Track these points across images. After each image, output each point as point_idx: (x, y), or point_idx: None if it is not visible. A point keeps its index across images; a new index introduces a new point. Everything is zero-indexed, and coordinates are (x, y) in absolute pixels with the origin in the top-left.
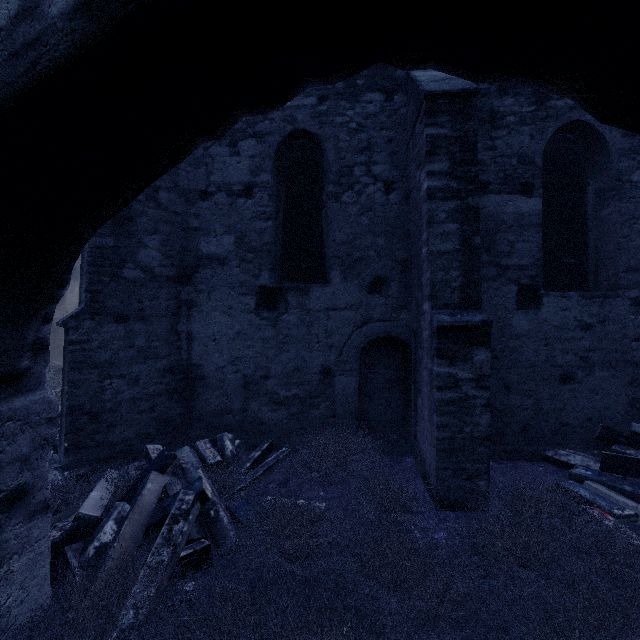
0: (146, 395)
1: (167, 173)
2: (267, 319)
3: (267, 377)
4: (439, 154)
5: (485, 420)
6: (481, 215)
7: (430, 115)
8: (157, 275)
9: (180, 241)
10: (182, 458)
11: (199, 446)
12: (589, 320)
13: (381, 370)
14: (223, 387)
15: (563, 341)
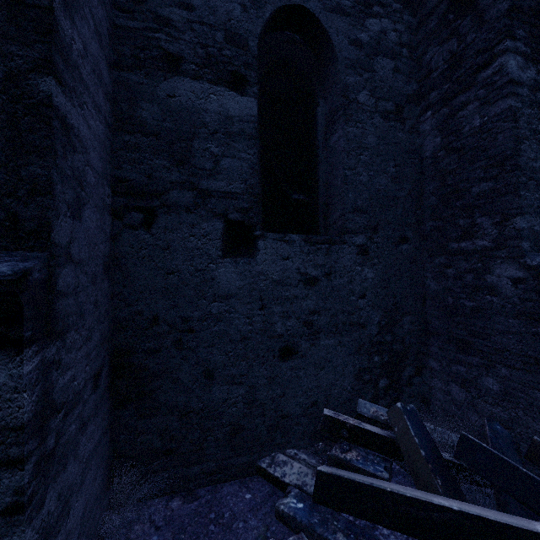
0: None
1: None
2: None
3: None
4: None
5: None
6: (169, 106)
7: None
8: None
9: None
10: None
11: None
12: (314, 272)
13: None
14: None
15: (284, 301)
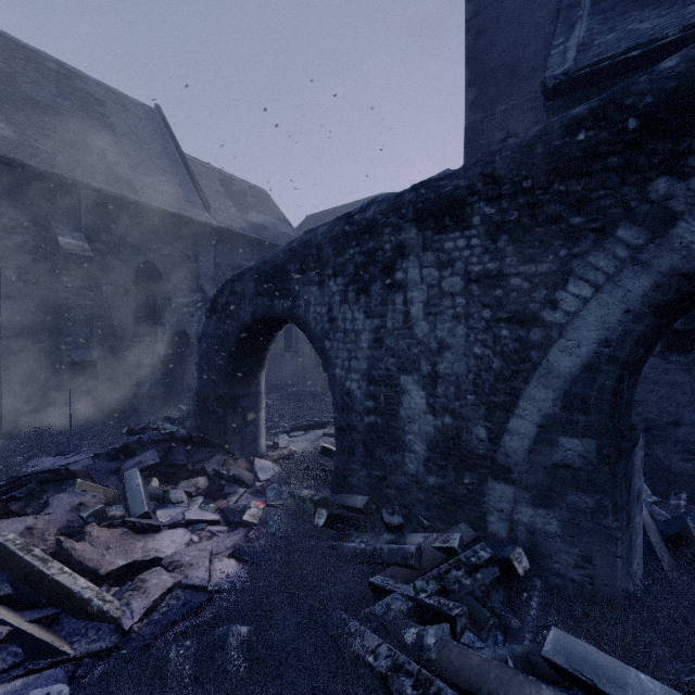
0: None
1: None
2: (677, 363)
3: (677, 424)
4: None
5: None
6: None
7: None
8: None
9: None
10: None
11: None
12: None
13: None
14: None
15: None
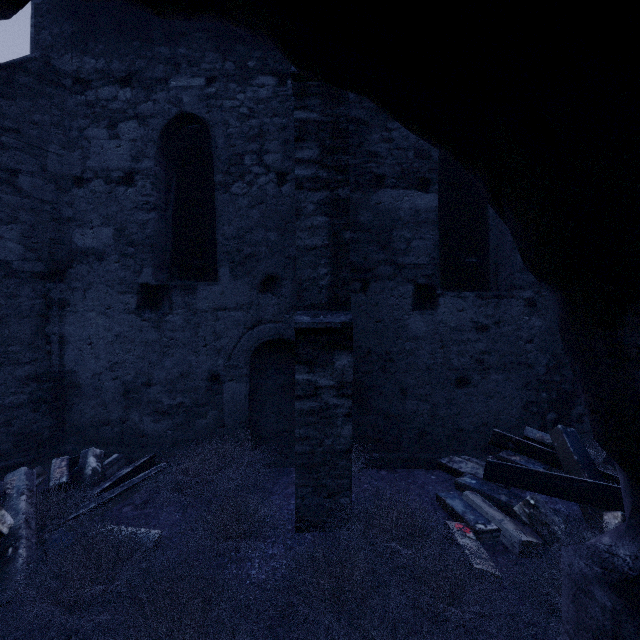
0: (0, 407)
1: (30, 155)
2: (150, 320)
3: (149, 384)
4: (308, 140)
5: (347, 431)
6: (377, 210)
7: (299, 97)
8: (17, 270)
9: (50, 232)
10: (11, 482)
11: (52, 465)
12: (485, 321)
13: (273, 375)
14: (100, 396)
15: (459, 343)
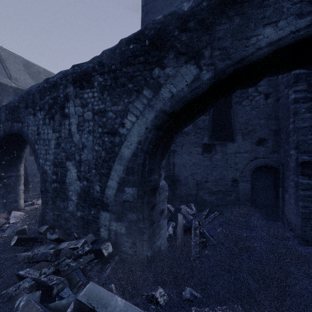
0: None
1: None
2: (207, 157)
3: (207, 181)
4: (300, 82)
5: None
6: None
7: None
8: None
9: None
10: (181, 210)
11: (183, 207)
12: None
13: (263, 181)
14: (187, 185)
15: None
